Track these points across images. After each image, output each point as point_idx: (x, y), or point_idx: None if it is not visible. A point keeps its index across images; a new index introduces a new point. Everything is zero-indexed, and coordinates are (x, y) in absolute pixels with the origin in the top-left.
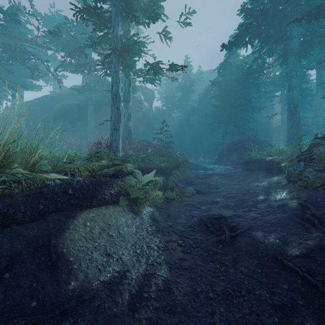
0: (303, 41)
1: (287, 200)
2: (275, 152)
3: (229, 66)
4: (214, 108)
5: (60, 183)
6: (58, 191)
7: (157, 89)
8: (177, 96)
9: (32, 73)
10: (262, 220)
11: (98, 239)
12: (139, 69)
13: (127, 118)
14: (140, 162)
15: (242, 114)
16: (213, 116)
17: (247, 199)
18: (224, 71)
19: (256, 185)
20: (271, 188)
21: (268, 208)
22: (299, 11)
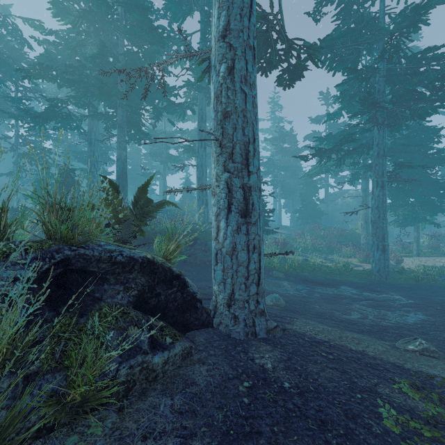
0: None
1: None
2: None
3: None
4: None
5: None
6: None
7: None
8: None
9: None
10: None
11: None
12: None
13: None
14: None
15: None
16: None
17: None
18: None
19: None
20: None
21: None
22: None
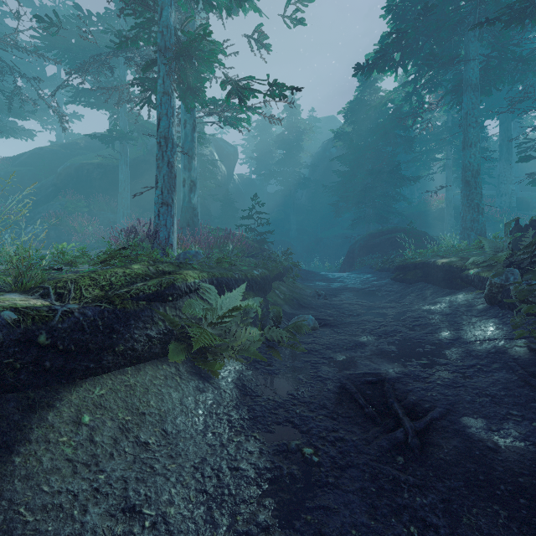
0: (487, 66)
1: (501, 342)
2: (447, 251)
3: (364, 108)
4: (336, 179)
5: (14, 319)
6: (6, 341)
7: (242, 145)
8: (275, 156)
9: (8, 102)
10: (468, 387)
11: (108, 462)
12: (212, 98)
13: (190, 188)
14: (213, 267)
15: (385, 188)
16: (336, 191)
17: (418, 338)
18: (355, 116)
19: (426, 310)
20: (459, 315)
21: (470, 358)
22: (482, 15)
